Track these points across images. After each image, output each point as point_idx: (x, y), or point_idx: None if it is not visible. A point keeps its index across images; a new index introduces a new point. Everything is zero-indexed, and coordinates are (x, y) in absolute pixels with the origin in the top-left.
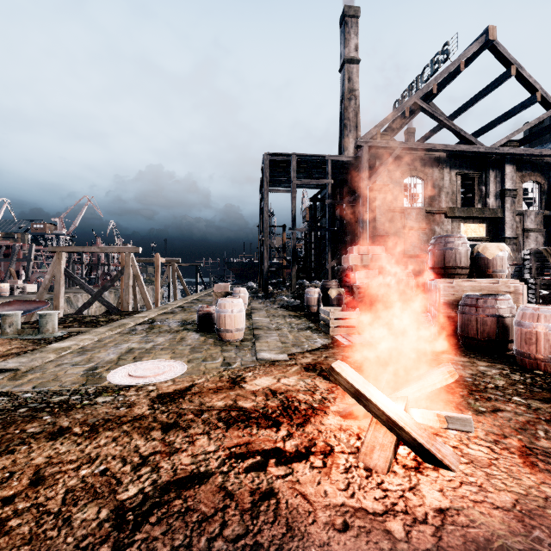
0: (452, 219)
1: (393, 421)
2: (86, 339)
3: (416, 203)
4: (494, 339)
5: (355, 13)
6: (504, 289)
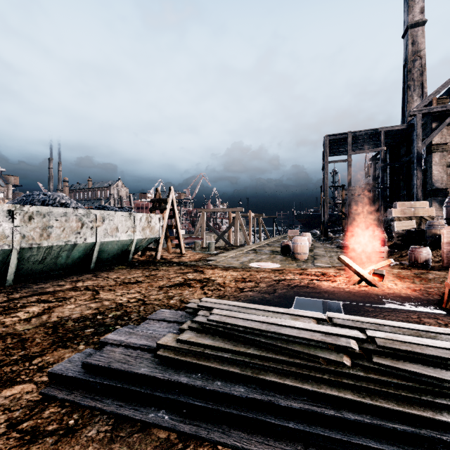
0: None
1: (359, 273)
2: (231, 254)
3: None
4: None
5: None
6: None
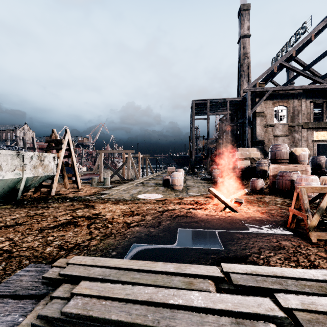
0: (307, 129)
1: (224, 201)
2: (123, 187)
3: (282, 121)
4: (289, 190)
5: (248, 7)
6: (300, 169)
